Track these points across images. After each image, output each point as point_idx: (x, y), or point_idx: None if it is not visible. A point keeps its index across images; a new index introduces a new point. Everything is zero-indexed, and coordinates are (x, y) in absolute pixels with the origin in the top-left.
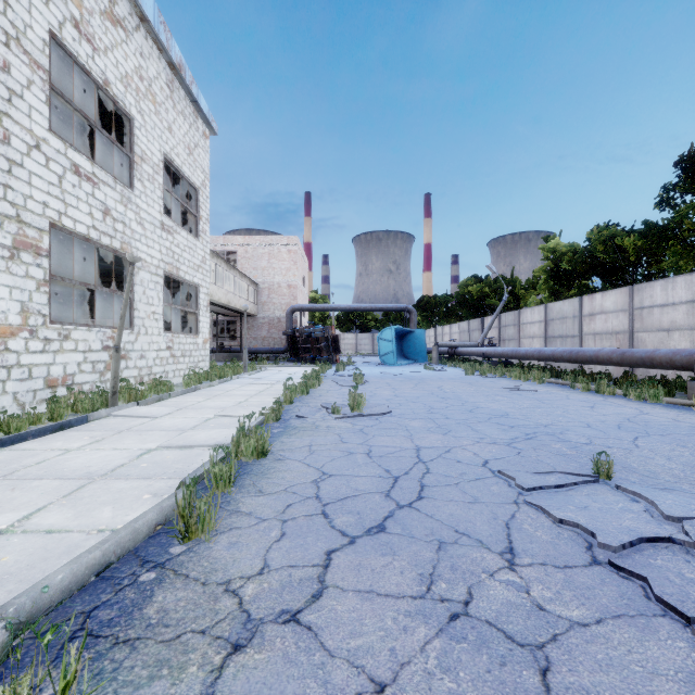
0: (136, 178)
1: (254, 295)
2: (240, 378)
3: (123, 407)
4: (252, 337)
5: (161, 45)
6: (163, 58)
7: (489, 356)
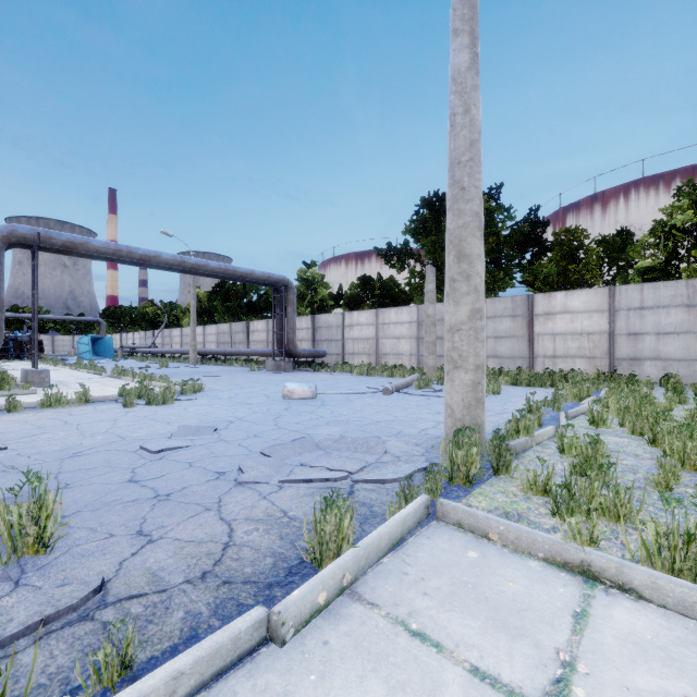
0: None
1: None
2: None
3: None
4: None
5: None
6: None
7: (152, 353)
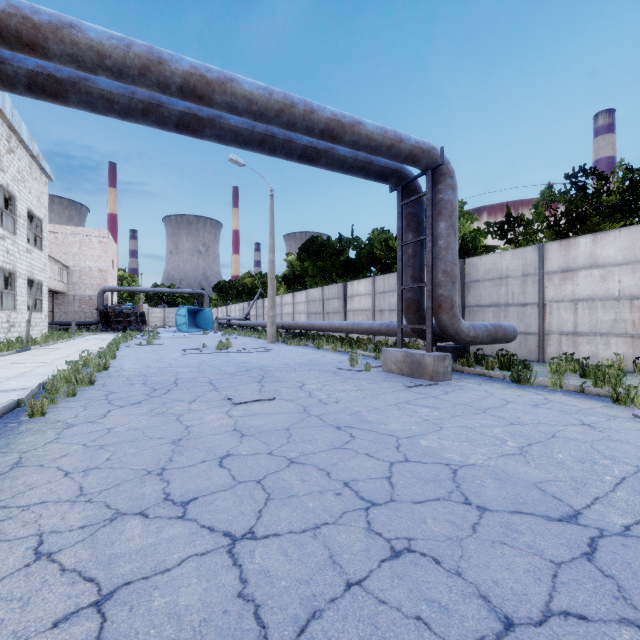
0: (17, 229)
1: (65, 277)
2: (75, 339)
3: (37, 346)
4: (62, 311)
5: (29, 149)
6: (27, 153)
7: (242, 325)
